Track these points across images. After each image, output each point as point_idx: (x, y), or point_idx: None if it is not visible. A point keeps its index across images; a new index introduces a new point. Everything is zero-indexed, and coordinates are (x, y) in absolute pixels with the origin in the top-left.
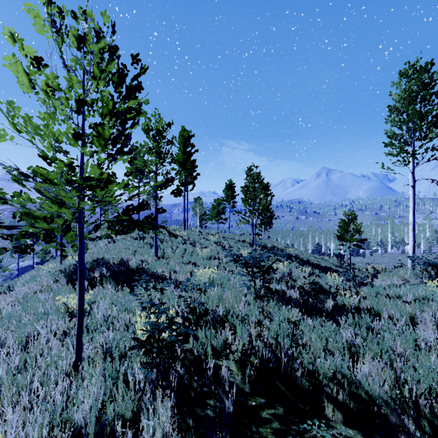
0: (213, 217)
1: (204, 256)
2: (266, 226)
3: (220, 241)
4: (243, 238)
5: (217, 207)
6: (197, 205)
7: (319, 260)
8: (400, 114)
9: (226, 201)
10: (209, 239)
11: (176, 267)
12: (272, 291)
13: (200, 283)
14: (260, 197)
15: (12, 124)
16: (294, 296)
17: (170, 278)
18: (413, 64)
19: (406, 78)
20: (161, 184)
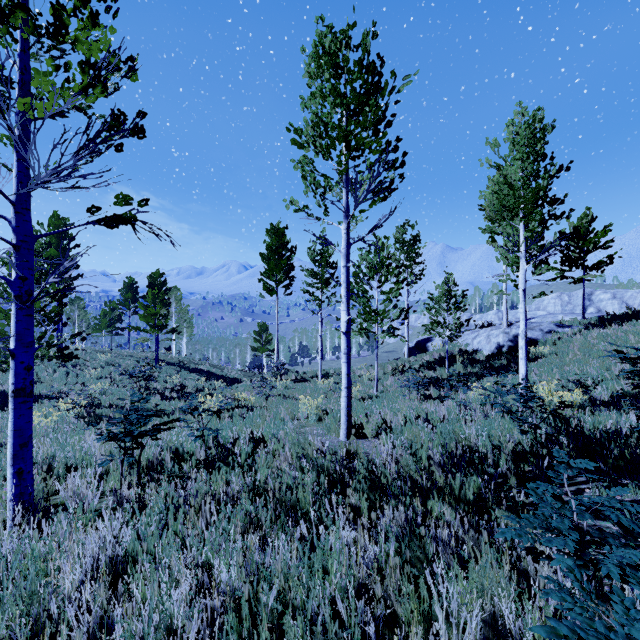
0: (103, 327)
1: (93, 377)
2: (184, 337)
3: (114, 360)
4: (148, 354)
5: (110, 312)
6: (75, 309)
7: (233, 372)
8: (268, 260)
9: (124, 305)
10: (99, 359)
11: (63, 388)
12: (152, 392)
13: (93, 395)
14: (162, 312)
15: (7, 320)
16: (169, 394)
17: (61, 395)
18: (275, 226)
19: (271, 234)
20: (74, 335)
